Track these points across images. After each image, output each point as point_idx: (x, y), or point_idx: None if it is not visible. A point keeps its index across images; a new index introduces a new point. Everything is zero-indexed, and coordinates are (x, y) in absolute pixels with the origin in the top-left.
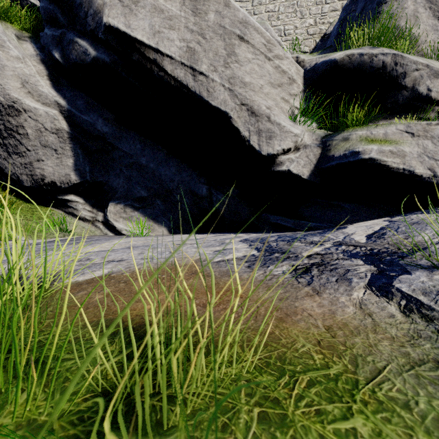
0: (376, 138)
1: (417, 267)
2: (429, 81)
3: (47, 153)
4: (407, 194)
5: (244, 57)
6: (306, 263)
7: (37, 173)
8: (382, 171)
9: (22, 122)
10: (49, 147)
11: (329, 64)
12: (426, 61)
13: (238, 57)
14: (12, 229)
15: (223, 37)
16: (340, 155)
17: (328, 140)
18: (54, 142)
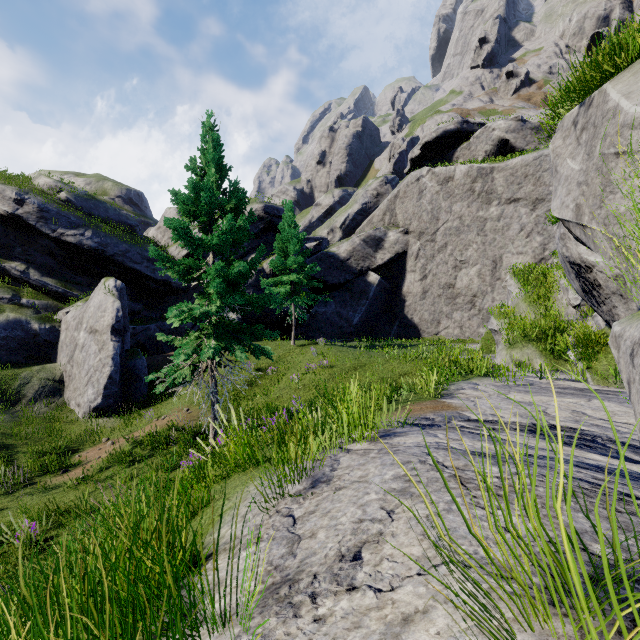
0: None
1: (404, 425)
2: None
3: (617, 300)
4: None
5: (619, 179)
6: (434, 419)
7: (616, 319)
8: None
9: (594, 276)
10: (615, 293)
11: None
12: None
13: (613, 185)
14: (590, 372)
15: (601, 168)
16: None
17: None
18: (617, 288)
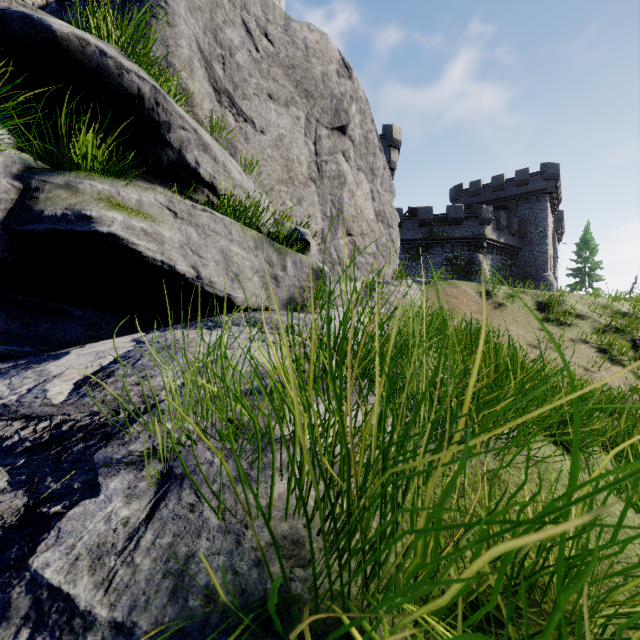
0: (126, 203)
1: (122, 464)
2: (197, 151)
3: None
4: (170, 298)
5: None
6: None
7: None
8: (132, 259)
9: None
10: None
11: (39, 29)
12: (196, 125)
13: None
14: None
15: None
16: (56, 214)
17: (37, 180)
18: None
